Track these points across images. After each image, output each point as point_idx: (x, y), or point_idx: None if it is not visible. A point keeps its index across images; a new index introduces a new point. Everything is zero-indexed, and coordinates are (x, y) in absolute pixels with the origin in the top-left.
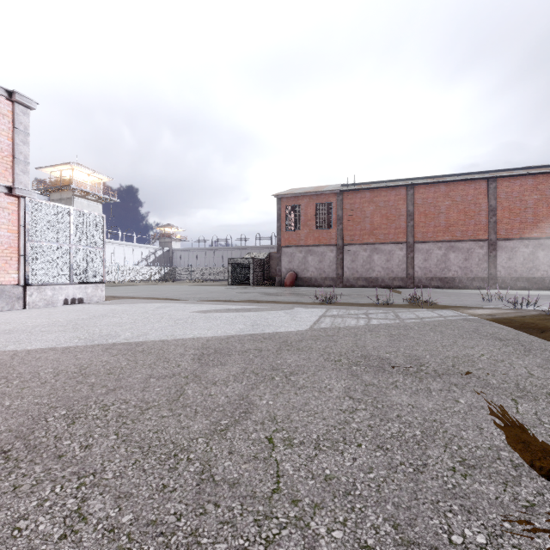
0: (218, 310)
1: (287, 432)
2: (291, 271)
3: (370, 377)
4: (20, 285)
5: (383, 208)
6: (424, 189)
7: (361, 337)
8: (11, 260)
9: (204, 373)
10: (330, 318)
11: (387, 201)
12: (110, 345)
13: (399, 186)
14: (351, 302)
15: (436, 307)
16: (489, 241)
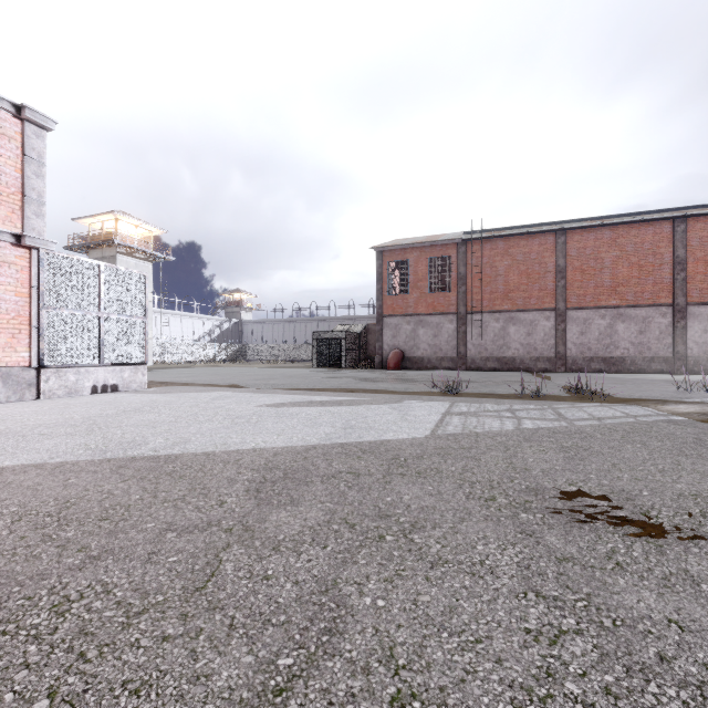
0: (296, 403)
1: (423, 707)
2: (396, 349)
3: (560, 540)
4: (32, 367)
5: (522, 262)
6: (581, 235)
7: (516, 451)
8: (20, 334)
9: (260, 521)
10: (459, 417)
11: (527, 253)
12: (126, 461)
13: (544, 231)
14: (484, 393)
15: (613, 400)
16: (675, 306)
